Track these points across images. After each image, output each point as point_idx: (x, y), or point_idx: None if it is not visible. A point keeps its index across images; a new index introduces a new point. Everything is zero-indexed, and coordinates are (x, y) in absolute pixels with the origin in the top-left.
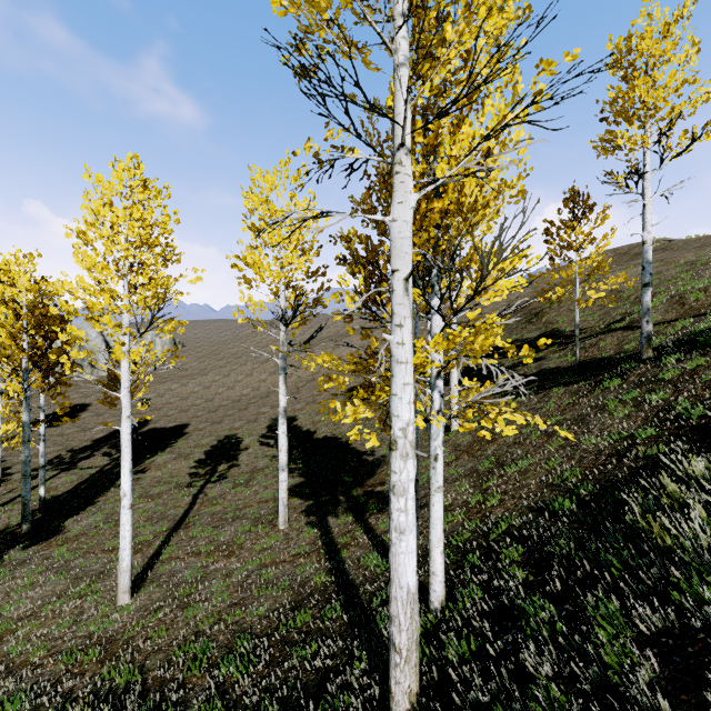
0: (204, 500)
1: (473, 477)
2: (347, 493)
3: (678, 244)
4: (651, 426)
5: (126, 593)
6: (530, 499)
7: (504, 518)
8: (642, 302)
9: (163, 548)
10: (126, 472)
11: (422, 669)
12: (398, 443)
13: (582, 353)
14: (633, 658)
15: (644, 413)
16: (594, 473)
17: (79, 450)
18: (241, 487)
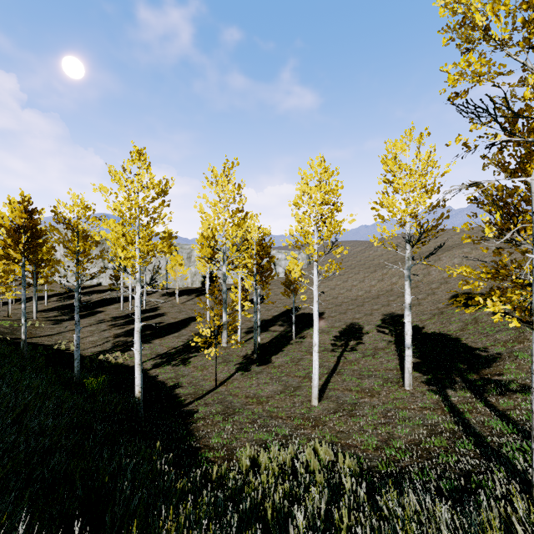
0: (345, 361)
1: None
2: (462, 376)
3: None
4: None
5: (316, 399)
6: None
7: None
8: None
9: (328, 382)
10: (315, 332)
11: None
12: None
13: None
14: None
15: None
16: None
17: (267, 321)
18: (369, 357)
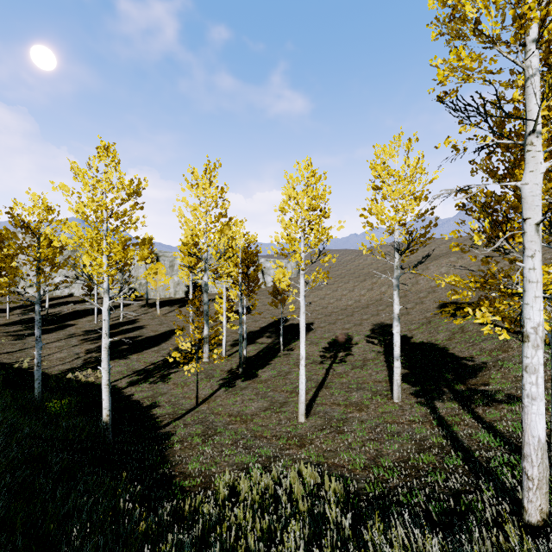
0: (334, 373)
1: None
2: (450, 387)
3: None
4: None
5: (302, 416)
6: None
7: None
8: None
9: (316, 397)
10: (302, 345)
11: (549, 508)
12: (529, 337)
13: None
14: None
15: None
16: None
17: (254, 332)
18: (358, 369)
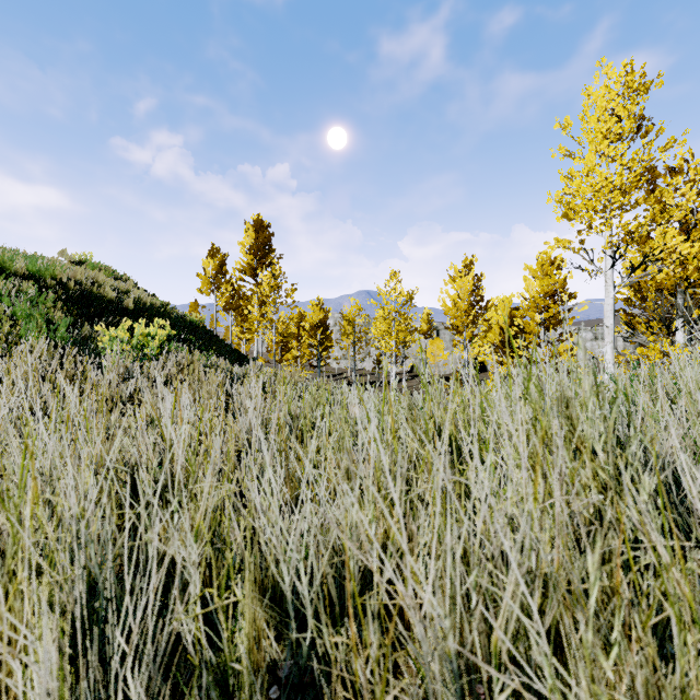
0: None
1: None
2: None
3: None
4: None
5: None
6: None
7: None
8: None
9: None
10: None
11: None
12: None
13: None
14: None
15: None
16: None
17: None
18: None
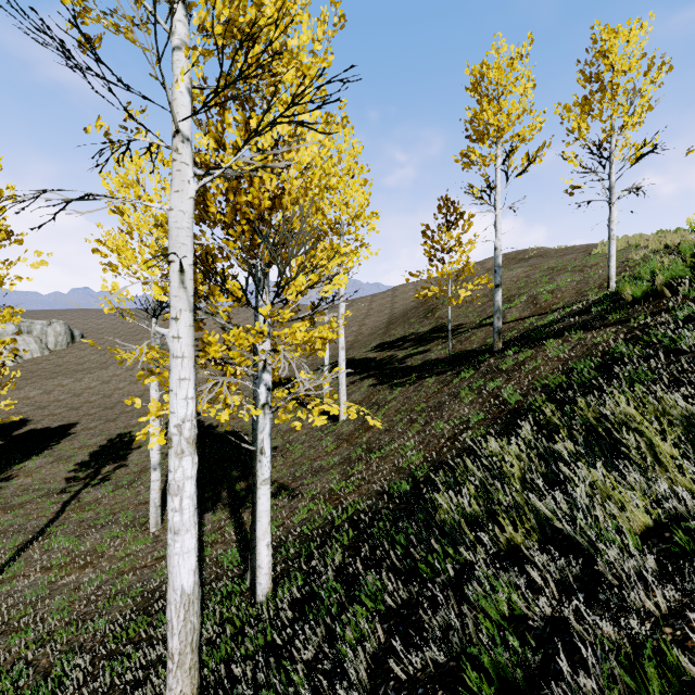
0: (76, 507)
1: (345, 464)
2: (230, 488)
3: (551, 253)
4: (484, 410)
5: None
6: (380, 483)
7: (355, 503)
8: (494, 301)
9: (8, 566)
10: None
11: (218, 668)
12: (173, 441)
13: (458, 346)
14: (374, 632)
15: (483, 400)
16: (433, 456)
17: None
18: (122, 489)
